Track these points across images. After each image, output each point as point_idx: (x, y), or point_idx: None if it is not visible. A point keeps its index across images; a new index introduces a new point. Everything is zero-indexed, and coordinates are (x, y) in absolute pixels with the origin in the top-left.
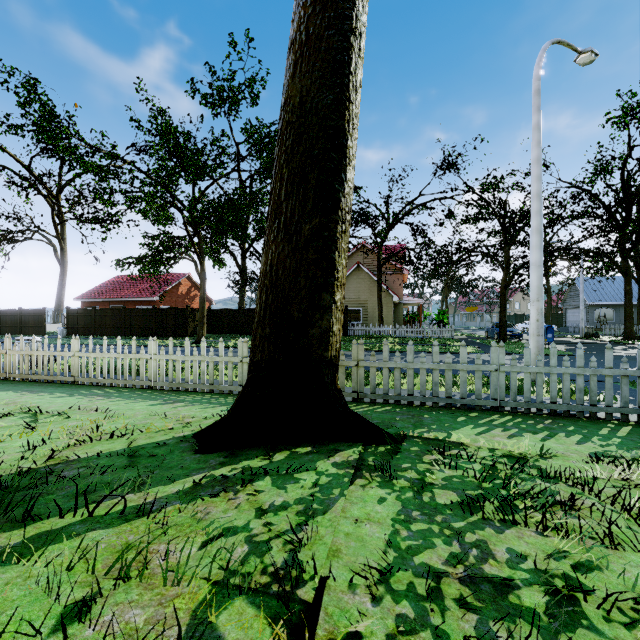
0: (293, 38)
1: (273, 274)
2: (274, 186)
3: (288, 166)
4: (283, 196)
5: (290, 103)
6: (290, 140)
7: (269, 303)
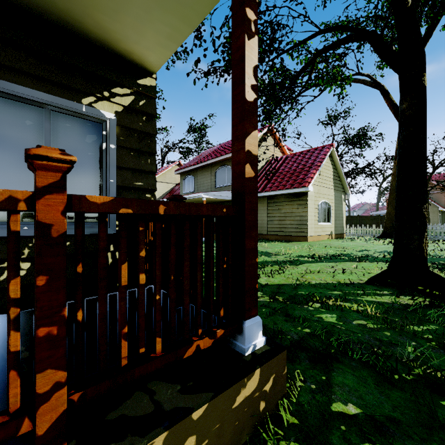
0: (393, 173)
1: (389, 213)
2: (389, 198)
3: (392, 196)
4: (391, 201)
5: (392, 186)
6: (393, 192)
7: (389, 217)
